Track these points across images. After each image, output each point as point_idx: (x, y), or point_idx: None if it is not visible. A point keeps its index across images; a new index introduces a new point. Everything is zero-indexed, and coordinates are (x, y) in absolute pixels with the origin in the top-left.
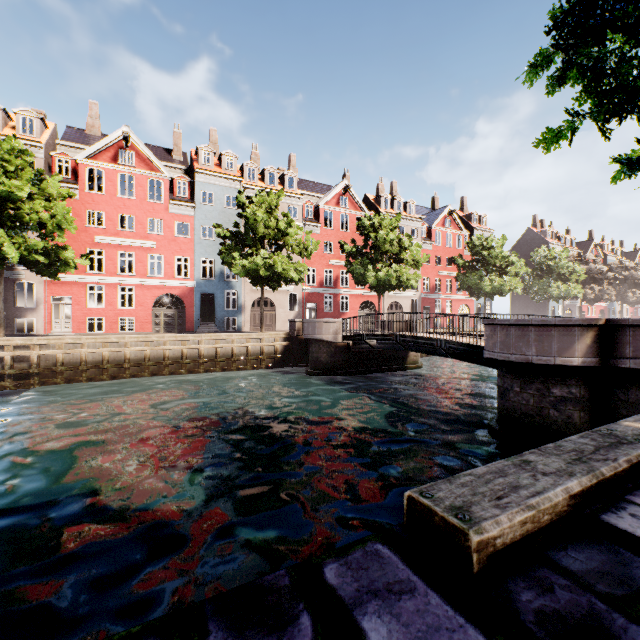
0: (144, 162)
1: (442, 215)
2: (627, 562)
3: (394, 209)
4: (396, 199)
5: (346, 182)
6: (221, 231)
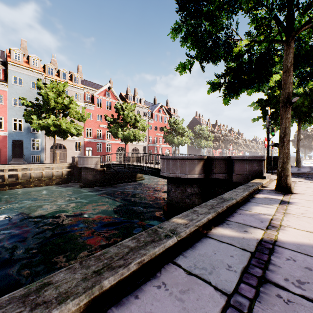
0: None
1: (158, 107)
2: None
3: (135, 101)
4: (136, 97)
5: (109, 84)
6: (25, 102)
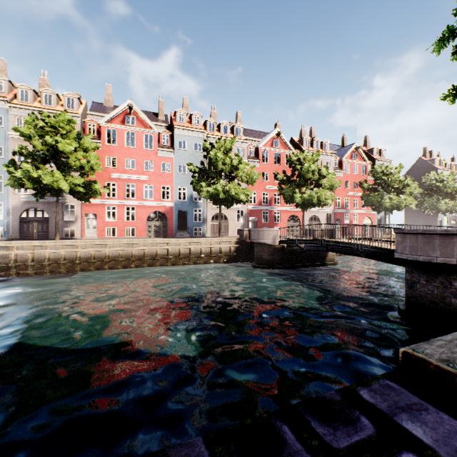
0: (141, 123)
1: (350, 150)
2: None
3: (313, 147)
4: (315, 140)
5: (278, 129)
6: (192, 168)
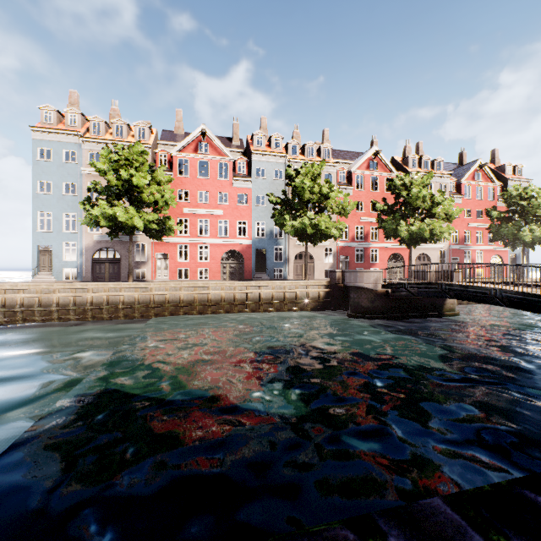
0: (215, 150)
1: (472, 169)
2: None
3: (421, 168)
4: (423, 158)
5: (375, 148)
6: (273, 199)
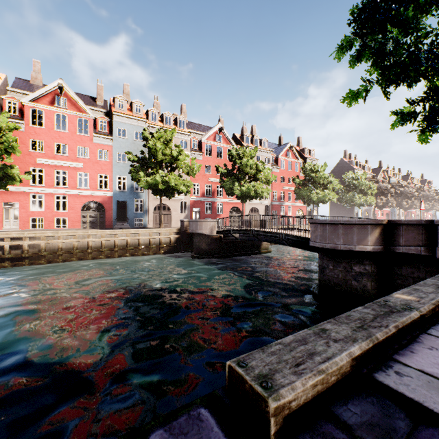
0: (74, 106)
1: (285, 149)
2: (391, 413)
3: (253, 144)
4: (254, 137)
5: (220, 125)
6: (131, 156)
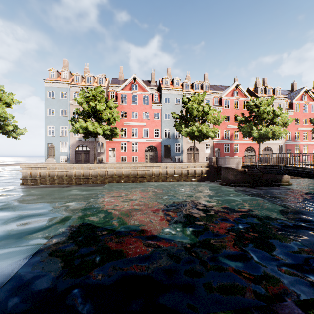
0: (141, 88)
1: (300, 93)
2: None
3: (266, 94)
4: (268, 88)
5: (237, 83)
6: (175, 115)
